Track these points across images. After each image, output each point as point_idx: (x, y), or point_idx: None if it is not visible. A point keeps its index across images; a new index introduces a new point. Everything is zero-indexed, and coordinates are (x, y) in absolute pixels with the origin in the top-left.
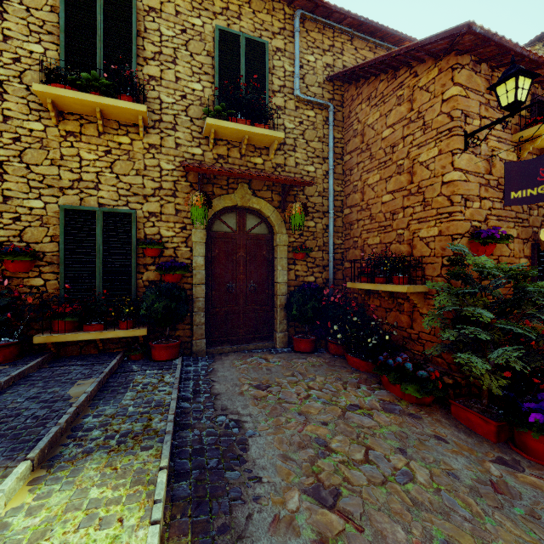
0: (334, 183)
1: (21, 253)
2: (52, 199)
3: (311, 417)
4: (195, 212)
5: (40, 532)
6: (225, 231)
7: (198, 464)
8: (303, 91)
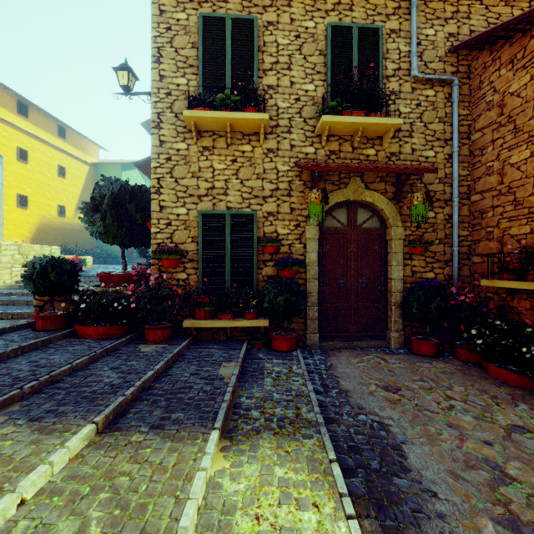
0: (458, 166)
1: (173, 252)
2: (192, 206)
3: (466, 433)
4: (313, 209)
5: (249, 498)
6: (336, 227)
7: (359, 463)
8: (421, 70)
